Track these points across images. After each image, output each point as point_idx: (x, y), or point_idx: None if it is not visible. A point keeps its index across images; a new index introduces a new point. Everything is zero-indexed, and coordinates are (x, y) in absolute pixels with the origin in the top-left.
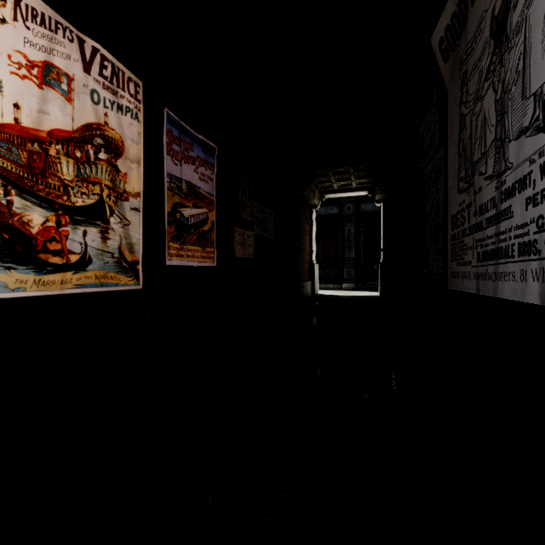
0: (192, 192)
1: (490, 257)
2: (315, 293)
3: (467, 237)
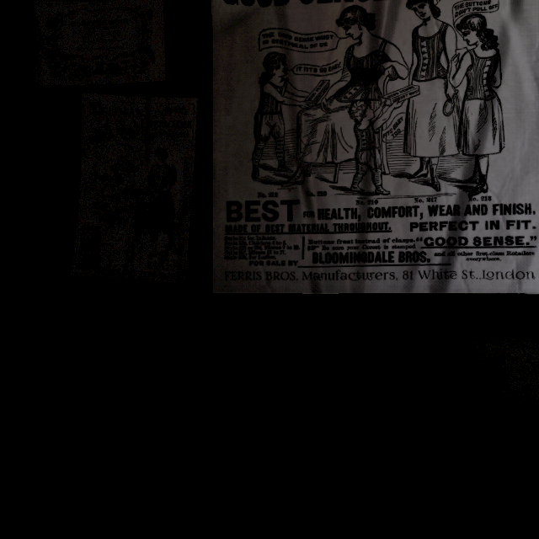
0: None
1: (348, 259)
2: None
3: (287, 235)
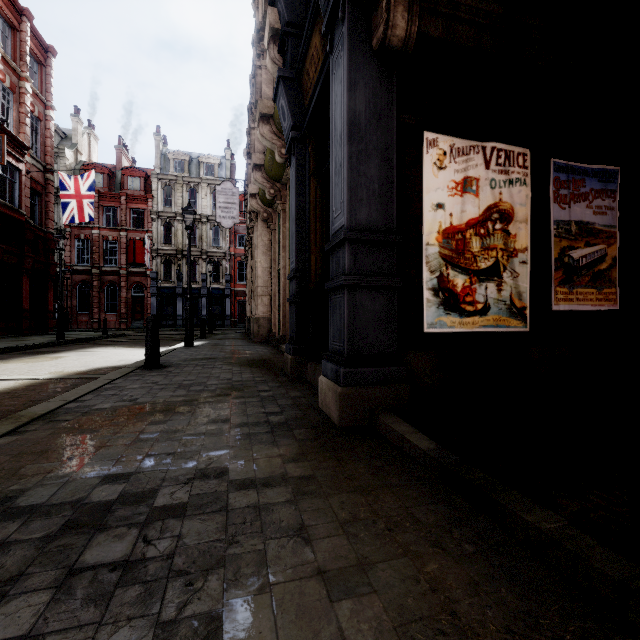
0: (582, 231)
1: None
2: None
3: None
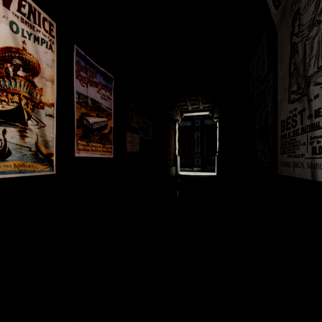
0: (95, 106)
1: None
2: (177, 173)
3: (300, 135)
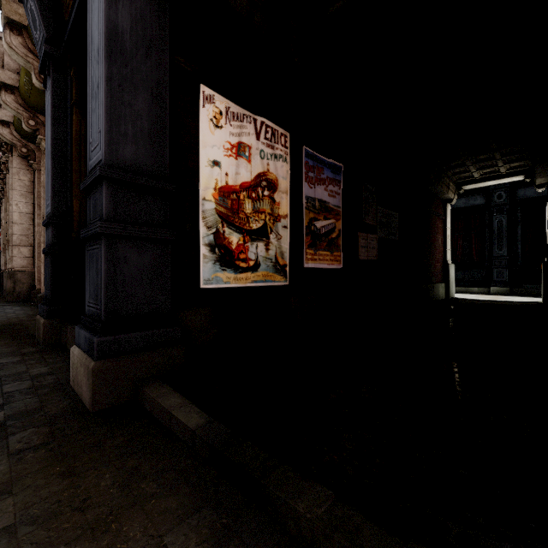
0: (322, 208)
1: None
2: (450, 296)
3: None
